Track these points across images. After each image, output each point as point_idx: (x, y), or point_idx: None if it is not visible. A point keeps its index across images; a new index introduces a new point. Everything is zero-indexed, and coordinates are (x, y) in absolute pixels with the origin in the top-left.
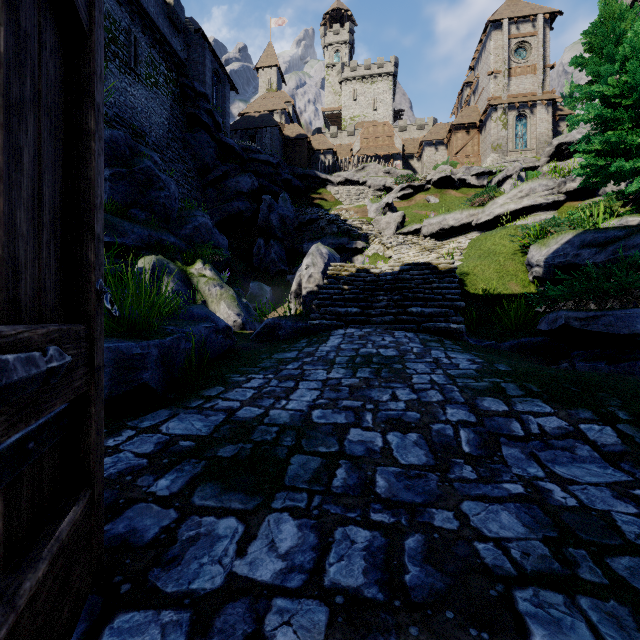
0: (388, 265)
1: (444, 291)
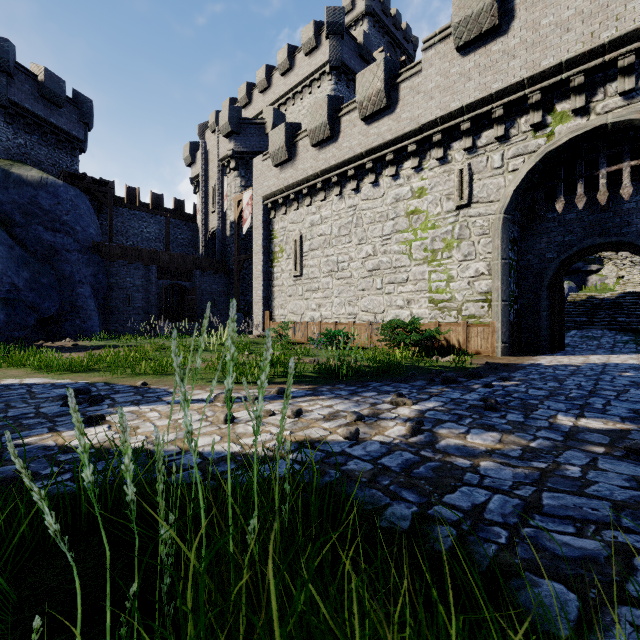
0: (609, 293)
1: None
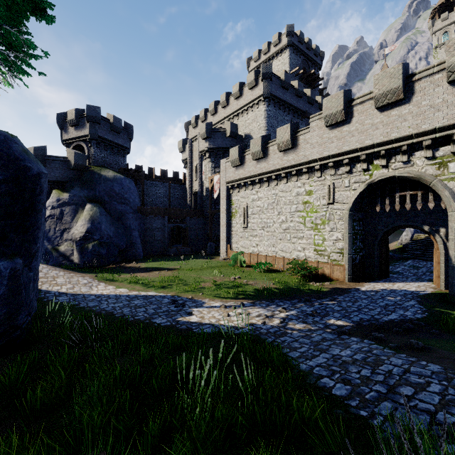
0: None
1: None
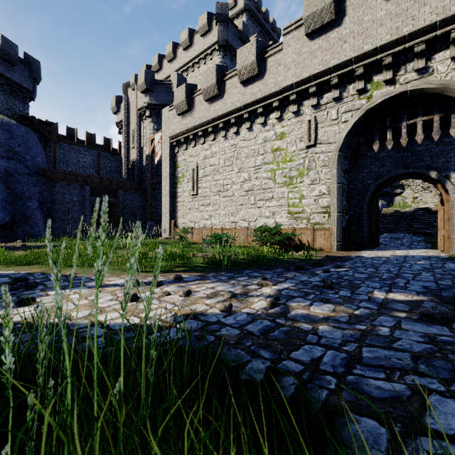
0: (408, 208)
1: (429, 219)
